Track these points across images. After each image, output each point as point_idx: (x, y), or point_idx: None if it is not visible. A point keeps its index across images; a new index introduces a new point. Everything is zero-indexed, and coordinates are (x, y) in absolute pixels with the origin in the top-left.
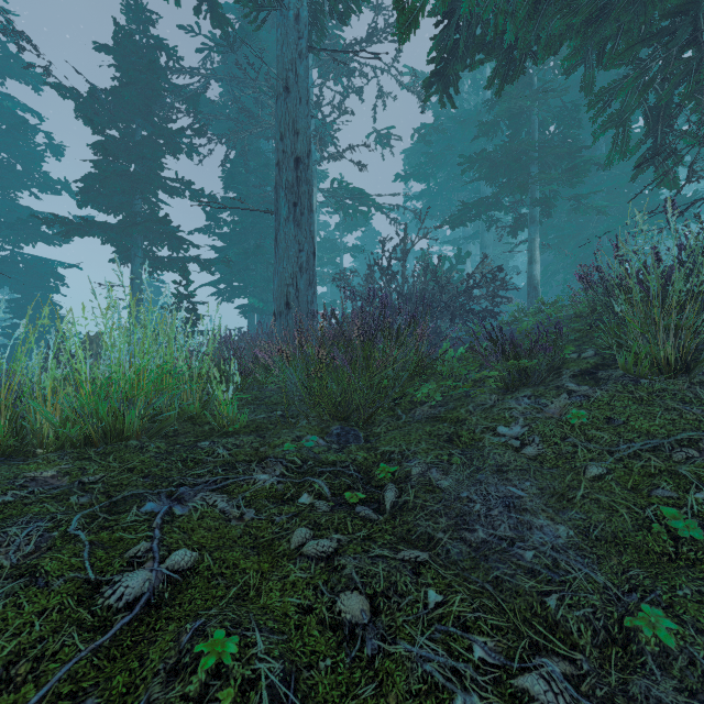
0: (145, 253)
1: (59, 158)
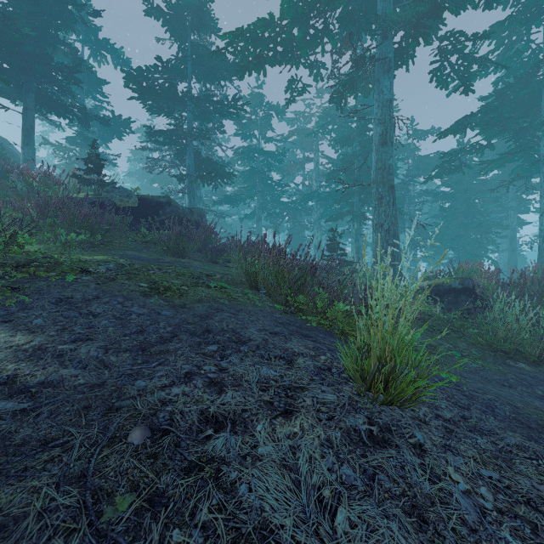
0: None
1: None
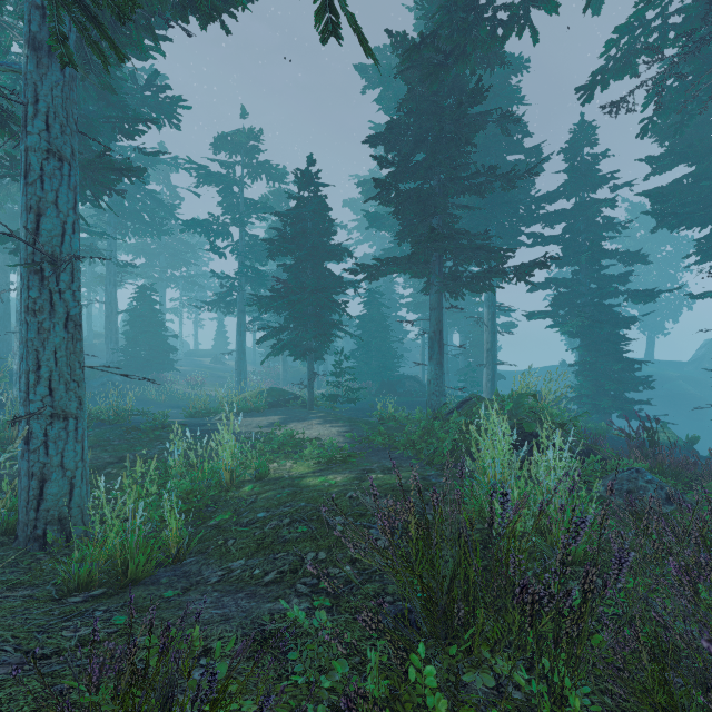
0: None
1: None
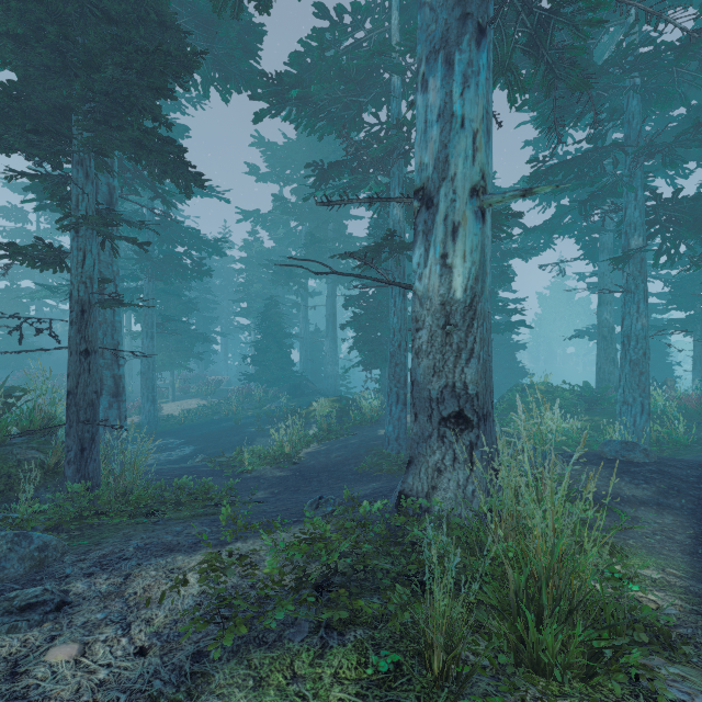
0: (700, 333)
1: (666, 253)
